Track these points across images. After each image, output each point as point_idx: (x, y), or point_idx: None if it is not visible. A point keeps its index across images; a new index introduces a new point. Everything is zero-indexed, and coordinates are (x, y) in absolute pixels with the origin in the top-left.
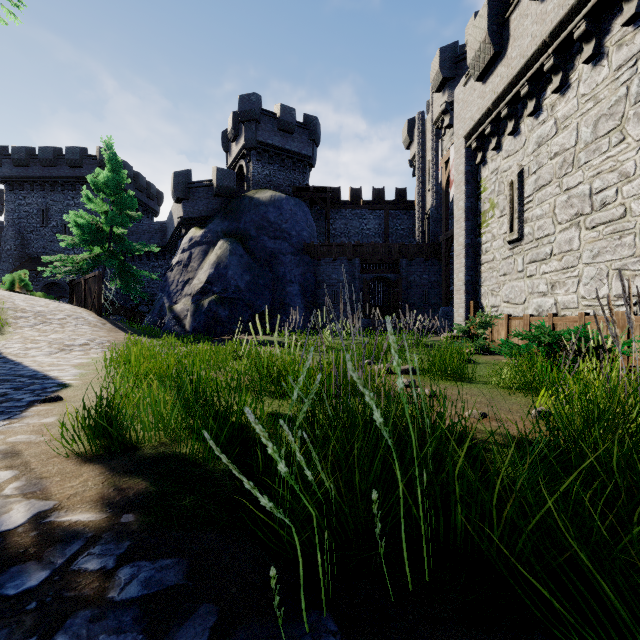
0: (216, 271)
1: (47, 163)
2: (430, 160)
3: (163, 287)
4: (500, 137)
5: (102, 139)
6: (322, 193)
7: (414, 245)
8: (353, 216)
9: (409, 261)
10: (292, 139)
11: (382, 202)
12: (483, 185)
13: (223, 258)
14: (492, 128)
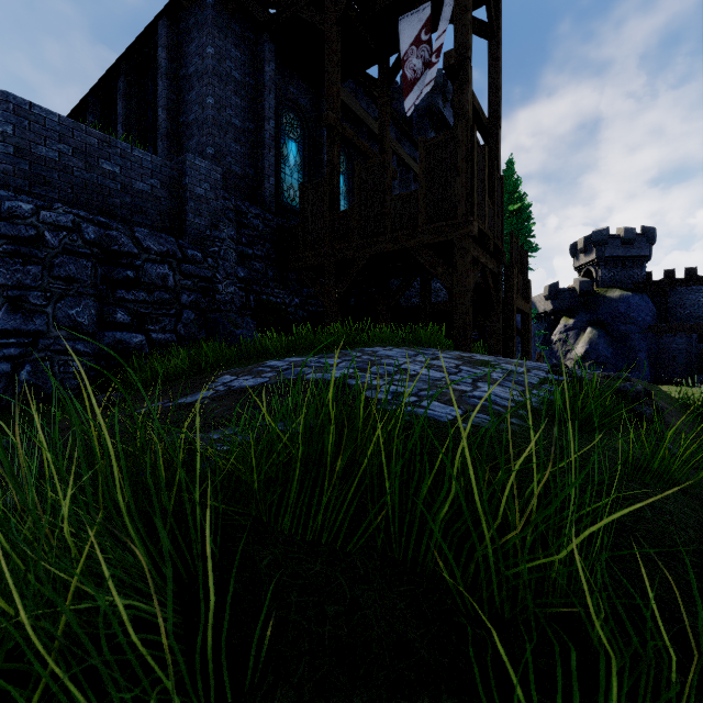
0: (590, 347)
1: None
2: None
3: (550, 353)
4: None
5: None
6: (660, 284)
7: None
8: (688, 291)
9: None
10: (632, 248)
11: None
12: None
13: (594, 339)
14: None
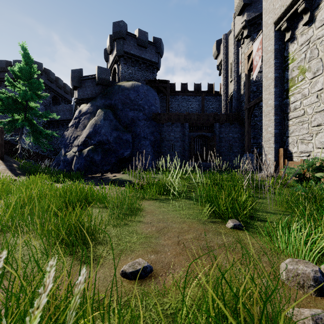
0: (94, 130)
1: (2, 70)
2: (232, 61)
3: (61, 141)
4: (313, 12)
5: (21, 44)
6: (164, 84)
7: (223, 114)
8: (183, 100)
9: (220, 125)
10: (146, 51)
11: (200, 92)
12: (291, 57)
13: (99, 121)
14: (306, 4)
